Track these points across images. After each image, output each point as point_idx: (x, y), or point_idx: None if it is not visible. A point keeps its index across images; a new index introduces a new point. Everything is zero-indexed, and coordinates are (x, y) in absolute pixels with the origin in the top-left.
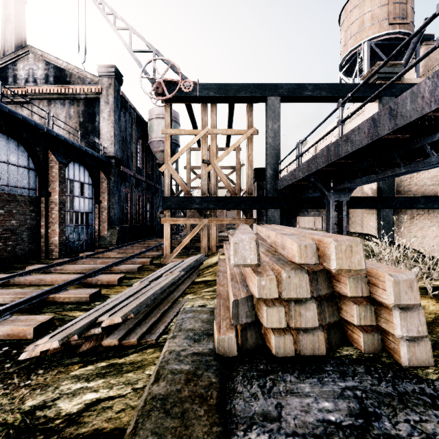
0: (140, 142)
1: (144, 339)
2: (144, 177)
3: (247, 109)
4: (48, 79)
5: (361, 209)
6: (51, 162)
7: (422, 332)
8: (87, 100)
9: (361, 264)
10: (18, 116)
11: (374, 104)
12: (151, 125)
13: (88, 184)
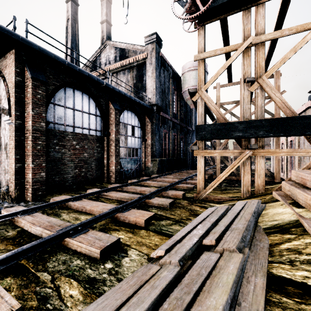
0: (176, 93)
1: None
2: (178, 120)
3: None
4: (116, 59)
5: None
6: (110, 109)
7: None
8: (138, 66)
9: None
10: (85, 74)
11: None
12: (184, 78)
13: (137, 127)
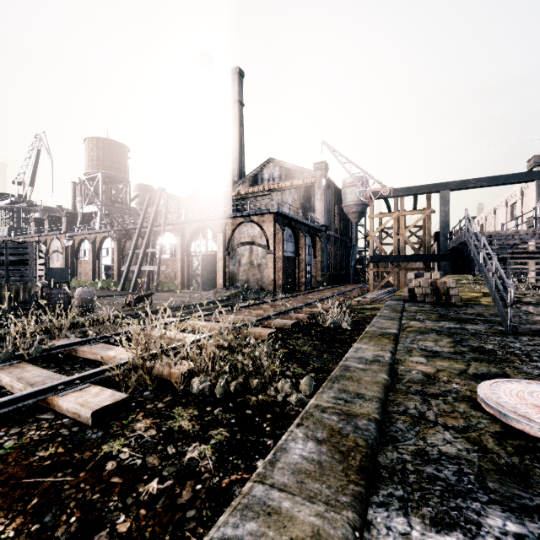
0: (336, 207)
1: (381, 302)
2: (339, 235)
3: (427, 197)
4: (281, 177)
5: None
6: (300, 237)
7: (457, 294)
8: (305, 187)
9: (439, 278)
10: (295, 218)
11: (533, 184)
12: (345, 192)
13: (310, 246)
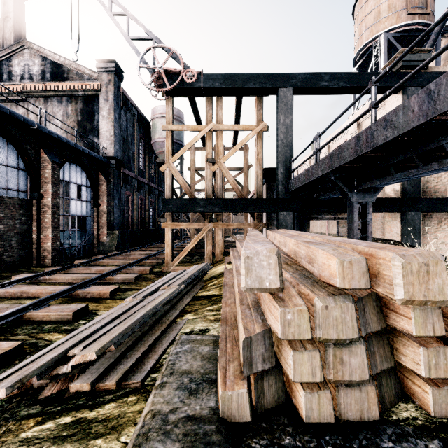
0: (143, 142)
1: (126, 381)
2: (147, 179)
3: (257, 102)
4: (44, 76)
5: (381, 213)
6: (44, 161)
7: None
8: (85, 97)
9: (443, 292)
10: (5, 111)
11: (397, 96)
12: (154, 124)
13: (85, 186)
